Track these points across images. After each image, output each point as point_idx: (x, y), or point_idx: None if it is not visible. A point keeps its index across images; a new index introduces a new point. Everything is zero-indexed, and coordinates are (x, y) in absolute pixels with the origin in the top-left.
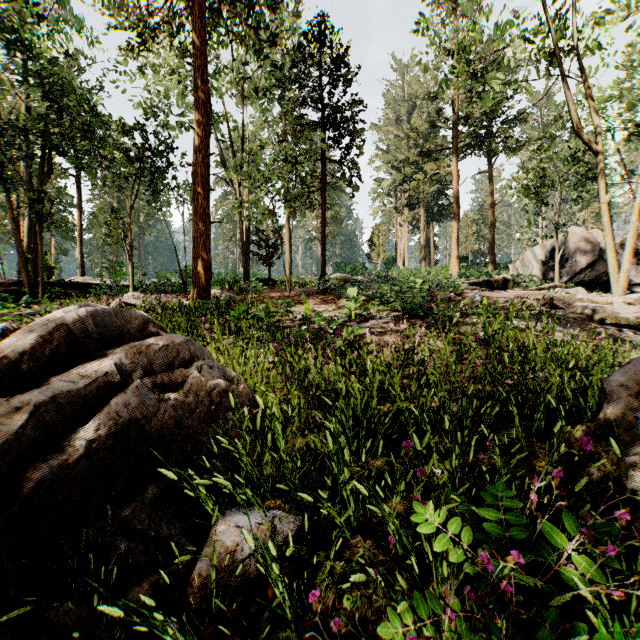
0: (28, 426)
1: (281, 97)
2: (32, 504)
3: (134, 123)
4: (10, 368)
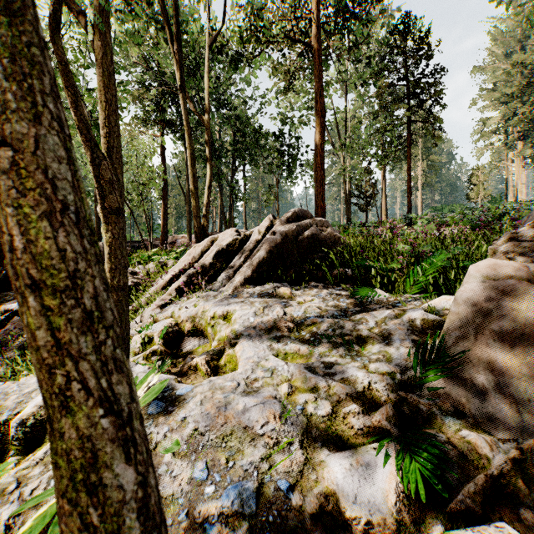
0: (296, 229)
1: (375, 81)
2: (299, 243)
3: (280, 132)
4: (288, 219)
